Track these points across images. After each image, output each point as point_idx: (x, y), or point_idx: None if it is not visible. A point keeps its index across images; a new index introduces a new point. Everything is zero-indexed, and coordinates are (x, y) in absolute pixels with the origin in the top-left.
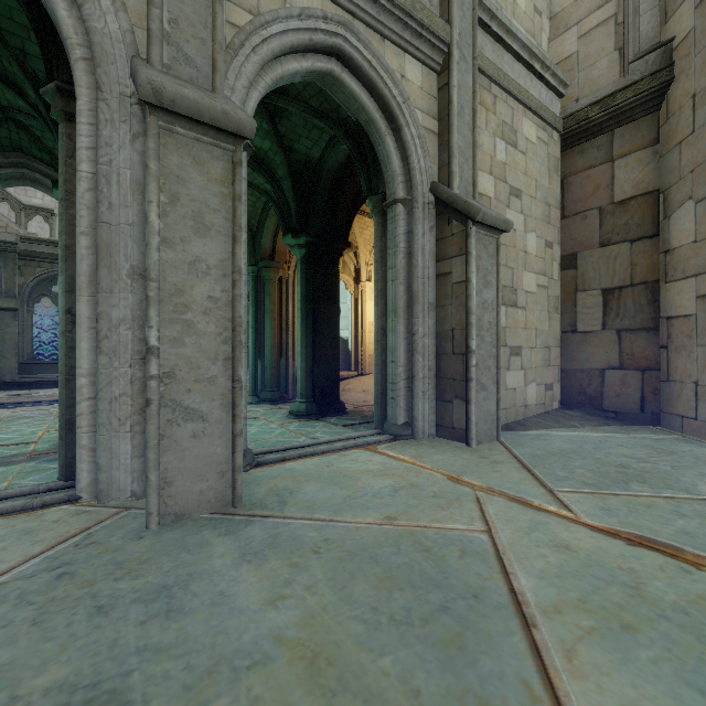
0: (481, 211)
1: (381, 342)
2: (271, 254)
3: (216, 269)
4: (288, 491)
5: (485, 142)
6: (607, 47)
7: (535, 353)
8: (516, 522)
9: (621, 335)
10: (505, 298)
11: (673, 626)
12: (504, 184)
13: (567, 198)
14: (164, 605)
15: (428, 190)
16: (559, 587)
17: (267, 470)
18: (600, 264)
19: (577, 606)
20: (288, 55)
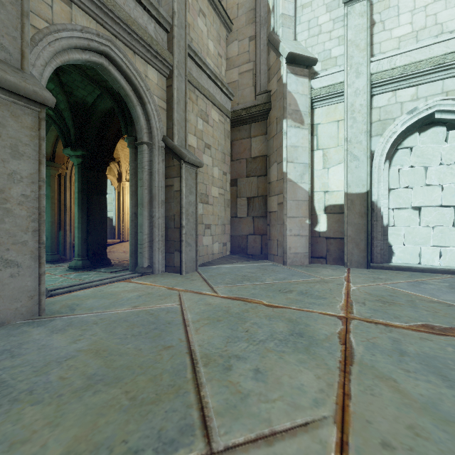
0: (187, 156)
1: (134, 221)
2: (52, 156)
3: (27, 179)
4: (75, 304)
5: (192, 119)
6: (250, 83)
7: (218, 227)
8: (193, 299)
9: (254, 219)
10: (203, 199)
11: (233, 317)
12: (202, 141)
13: (233, 151)
14: (9, 355)
15: (161, 139)
16: (202, 315)
17: (58, 297)
18: (246, 185)
19: (205, 319)
20: (73, 49)
